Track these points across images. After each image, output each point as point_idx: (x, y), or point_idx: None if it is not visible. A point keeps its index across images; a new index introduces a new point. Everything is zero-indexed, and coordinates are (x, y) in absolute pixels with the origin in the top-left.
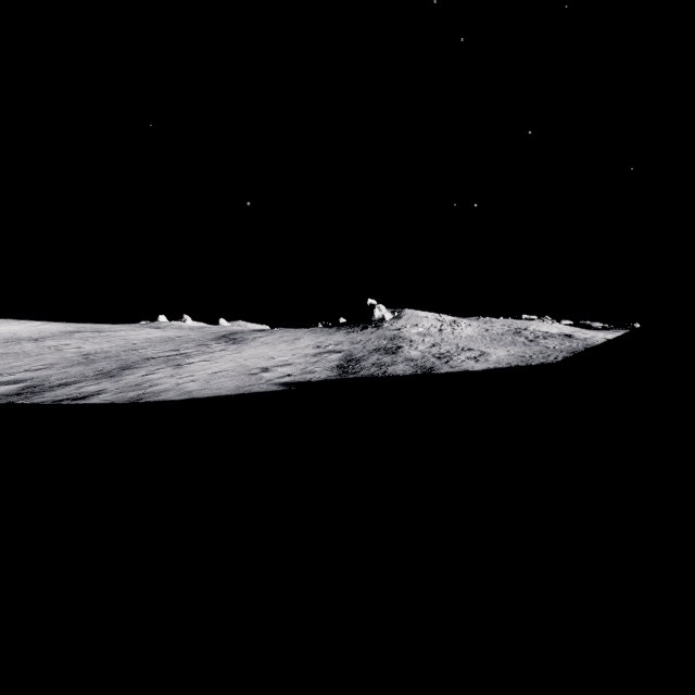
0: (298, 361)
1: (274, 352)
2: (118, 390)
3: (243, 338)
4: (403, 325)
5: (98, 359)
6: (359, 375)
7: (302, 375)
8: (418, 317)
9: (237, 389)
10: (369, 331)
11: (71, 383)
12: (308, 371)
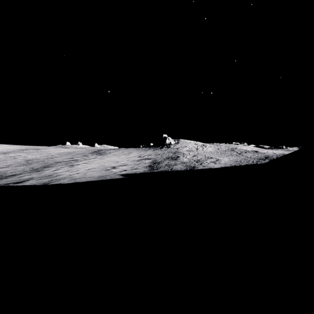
0: (130, 163)
1: (118, 159)
2: (39, 178)
3: (105, 152)
4: (179, 146)
5: (33, 163)
6: (159, 170)
7: (131, 170)
8: (186, 143)
9: (99, 177)
10: (164, 149)
11: (16, 175)
12: (135, 168)
